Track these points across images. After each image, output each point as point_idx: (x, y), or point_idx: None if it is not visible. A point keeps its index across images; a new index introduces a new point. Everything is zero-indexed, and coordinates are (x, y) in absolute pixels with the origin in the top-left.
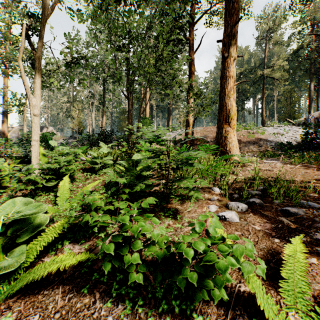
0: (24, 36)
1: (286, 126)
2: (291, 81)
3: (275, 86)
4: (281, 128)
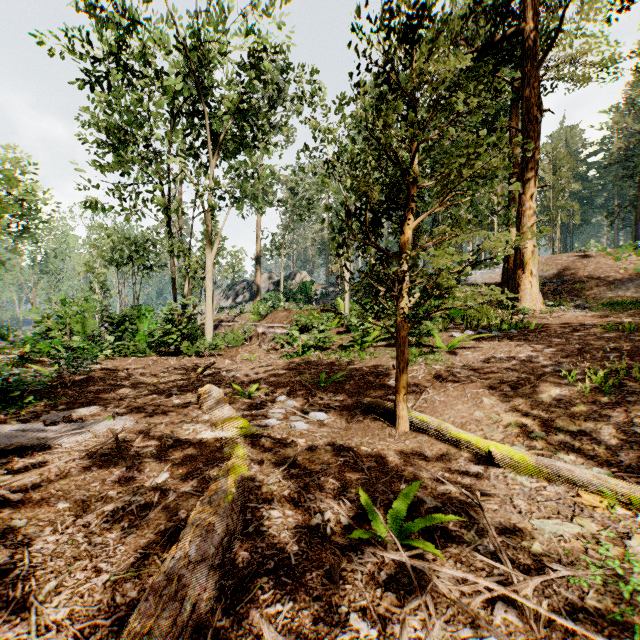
0: None
1: None
2: None
3: None
4: None
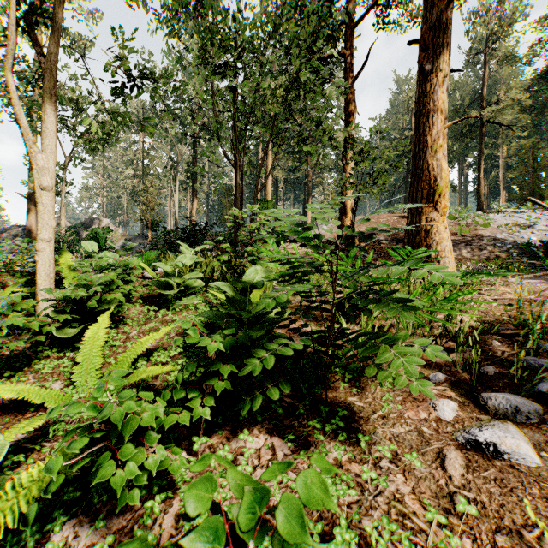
0: (15, 19)
1: (530, 212)
2: (532, 130)
3: (503, 139)
4: (520, 216)
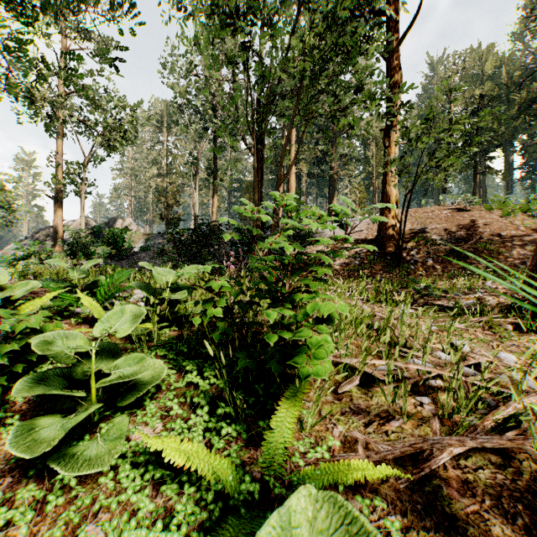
0: None
1: None
2: None
3: None
4: None
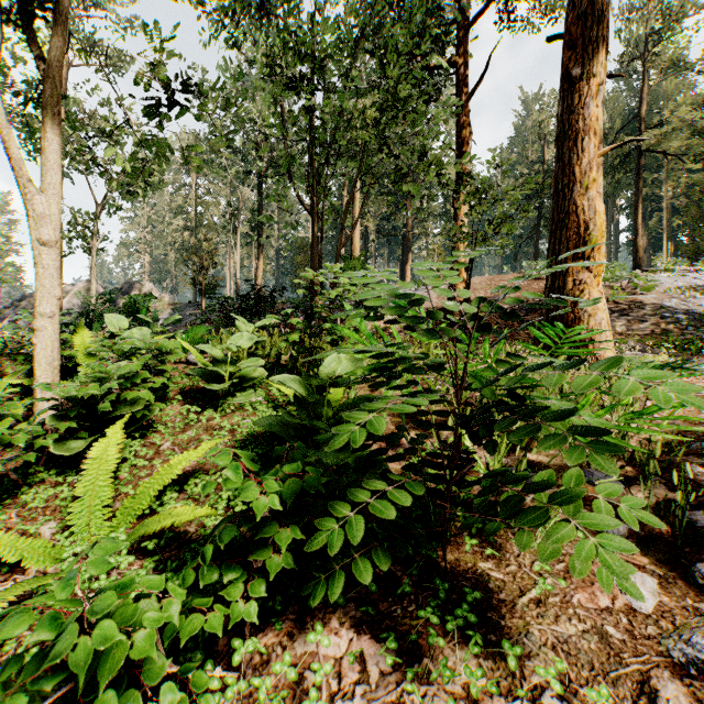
0: None
1: None
2: None
3: (668, 174)
4: (695, 276)
